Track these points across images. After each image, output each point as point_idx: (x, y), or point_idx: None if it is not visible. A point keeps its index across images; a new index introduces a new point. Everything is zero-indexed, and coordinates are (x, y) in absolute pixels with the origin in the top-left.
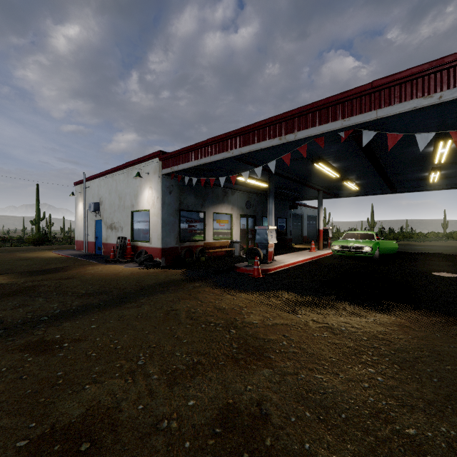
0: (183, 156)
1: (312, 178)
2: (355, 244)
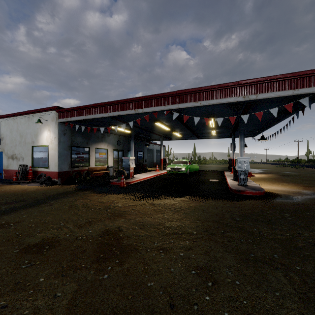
0: (75, 112)
1: (156, 129)
2: (178, 167)
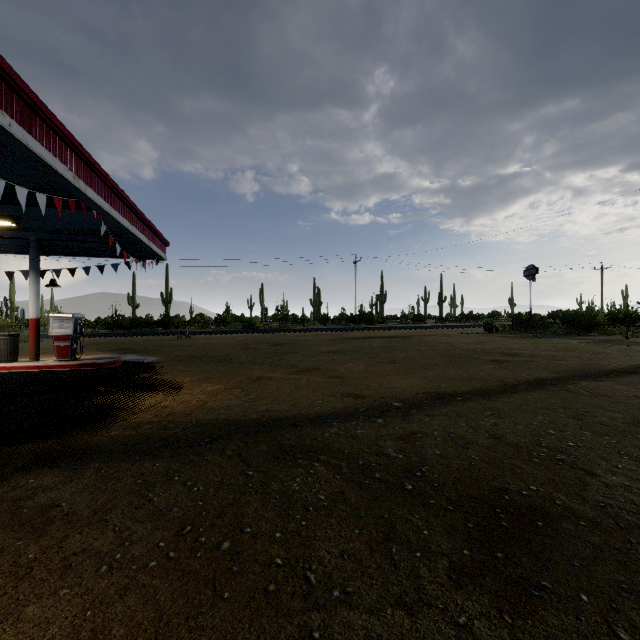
0: None
1: None
2: None
